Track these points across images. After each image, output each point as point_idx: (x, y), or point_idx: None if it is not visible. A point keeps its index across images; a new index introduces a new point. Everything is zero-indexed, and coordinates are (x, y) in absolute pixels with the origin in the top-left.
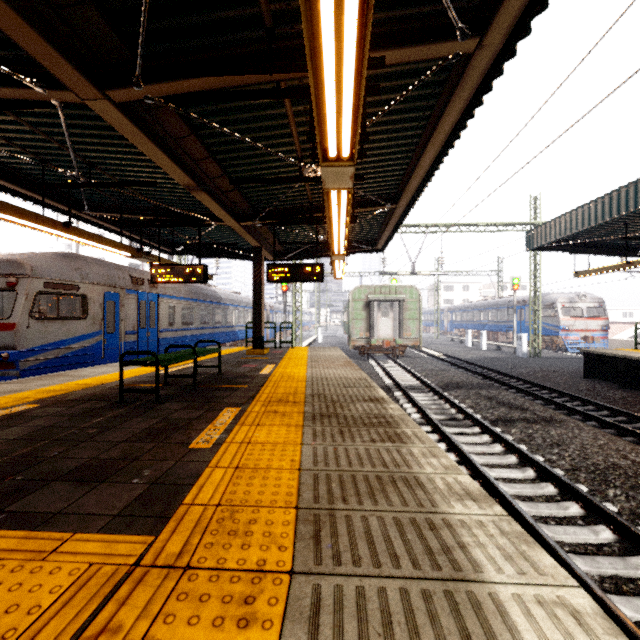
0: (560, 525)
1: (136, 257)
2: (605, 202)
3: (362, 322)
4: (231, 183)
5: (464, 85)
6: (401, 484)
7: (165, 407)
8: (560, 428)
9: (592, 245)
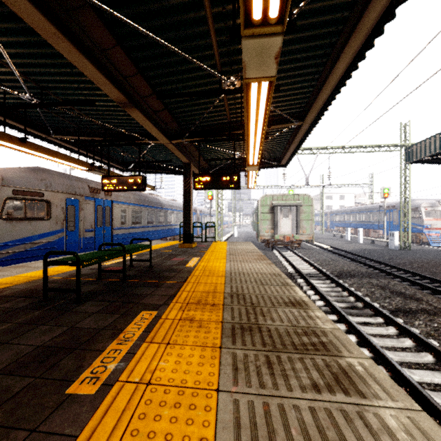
0: None
1: (90, 170)
2: None
3: (268, 222)
4: (158, 98)
5: None
6: None
7: (82, 309)
8: None
9: None
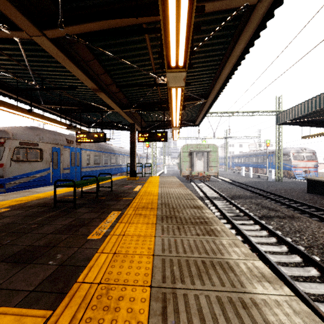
0: (306, 282)
1: (68, 128)
2: (321, 97)
3: (187, 163)
4: (117, 87)
5: (249, 25)
6: (218, 267)
7: (78, 211)
8: (298, 221)
9: (311, 122)
